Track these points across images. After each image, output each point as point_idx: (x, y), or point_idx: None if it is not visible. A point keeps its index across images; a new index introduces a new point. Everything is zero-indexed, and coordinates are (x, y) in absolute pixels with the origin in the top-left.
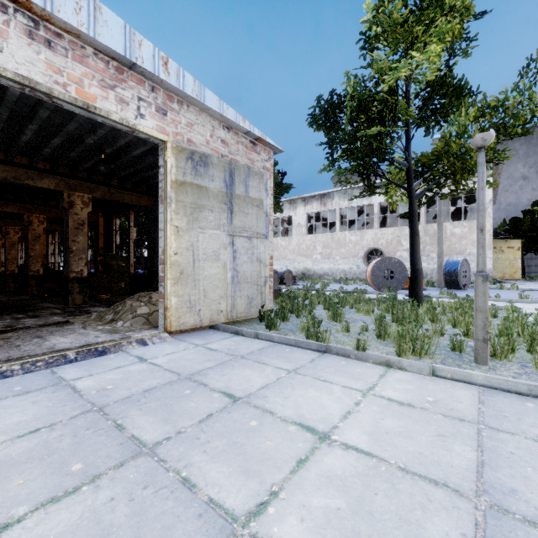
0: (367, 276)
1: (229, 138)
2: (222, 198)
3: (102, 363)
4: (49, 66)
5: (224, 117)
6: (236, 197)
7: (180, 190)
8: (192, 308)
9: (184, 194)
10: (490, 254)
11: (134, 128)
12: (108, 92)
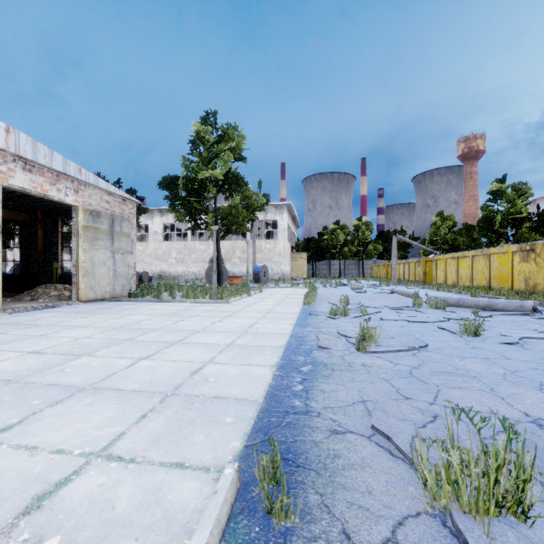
0: (204, 275)
1: (110, 199)
2: (108, 233)
3: (60, 309)
4: (30, 181)
5: (108, 190)
6: (116, 233)
7: (86, 230)
8: (92, 289)
9: (88, 232)
10: (285, 262)
11: (64, 202)
12: (53, 187)
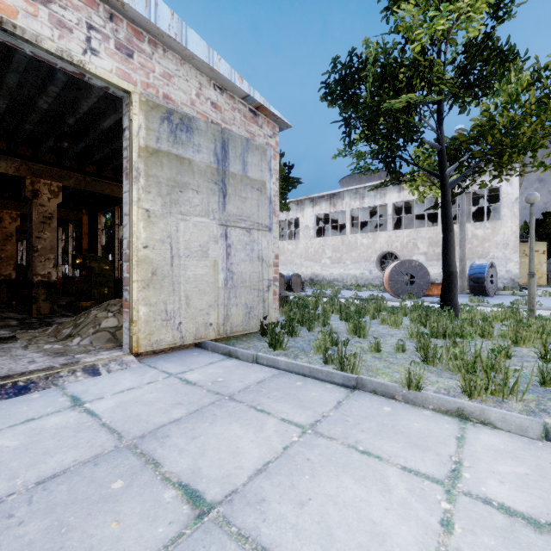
0: (384, 281)
1: (221, 101)
2: (211, 176)
3: (10, 411)
4: None
5: (214, 71)
6: (231, 176)
7: (152, 160)
8: (169, 320)
9: (158, 167)
10: (516, 257)
11: (80, 66)
12: (38, 7)
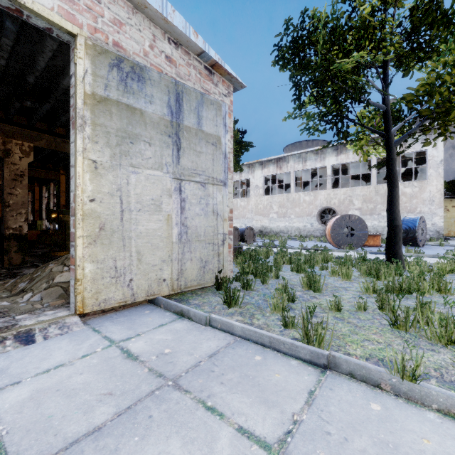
0: (327, 233)
1: (176, 56)
2: (165, 129)
3: None
4: None
5: (168, 22)
6: (185, 130)
7: (99, 109)
8: (118, 277)
9: (106, 116)
10: (441, 212)
11: None
12: None
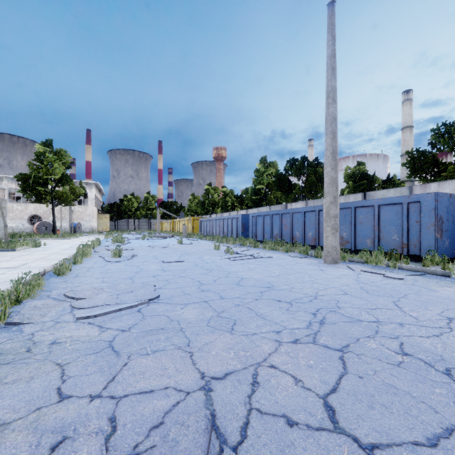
0: (34, 229)
1: None
2: None
3: None
4: None
5: None
6: None
7: None
8: None
9: None
10: (93, 220)
11: None
12: None
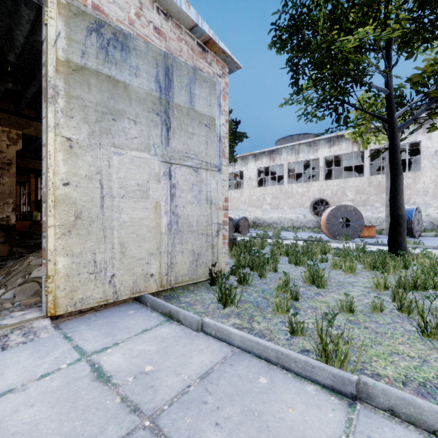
0: (322, 224)
1: (166, 28)
2: (152, 106)
3: None
4: None
5: None
6: (175, 108)
7: (75, 78)
8: (98, 273)
9: (83, 87)
10: (435, 203)
11: None
12: None
